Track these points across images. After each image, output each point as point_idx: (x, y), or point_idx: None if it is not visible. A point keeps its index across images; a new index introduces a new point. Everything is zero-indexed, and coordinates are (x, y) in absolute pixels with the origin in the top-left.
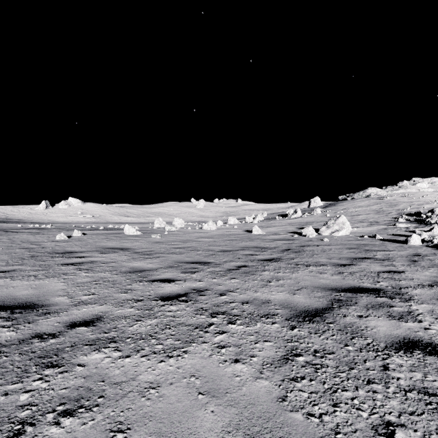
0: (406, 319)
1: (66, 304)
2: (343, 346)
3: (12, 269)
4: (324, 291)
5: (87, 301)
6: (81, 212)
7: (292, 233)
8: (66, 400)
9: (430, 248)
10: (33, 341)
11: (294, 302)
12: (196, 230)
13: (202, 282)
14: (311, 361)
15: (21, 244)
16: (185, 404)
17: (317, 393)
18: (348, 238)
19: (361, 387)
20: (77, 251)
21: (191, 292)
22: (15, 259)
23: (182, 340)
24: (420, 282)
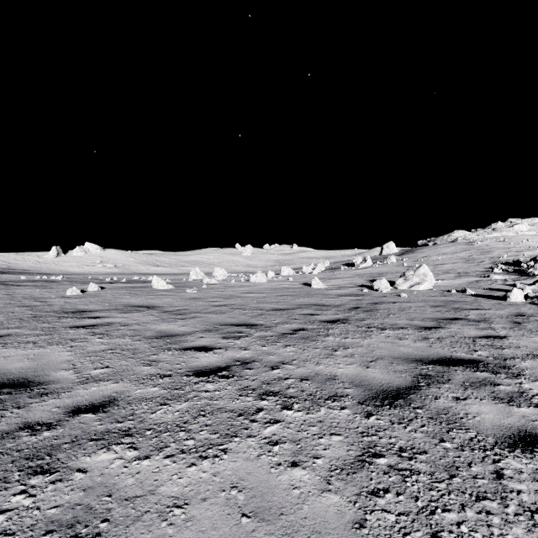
0: (518, 402)
1: (70, 382)
2: (438, 442)
3: (7, 333)
4: (406, 363)
5: (98, 377)
6: (101, 261)
7: (361, 286)
8: (55, 525)
9: (535, 306)
10: (20, 434)
11: (368, 378)
12: (242, 284)
13: (249, 350)
14: (397, 465)
15: (22, 301)
16: (223, 532)
17: (408, 514)
18: (431, 293)
19: (469, 506)
20: (92, 310)
21: (234, 364)
22: (12, 320)
23: (221, 433)
24: (529, 352)
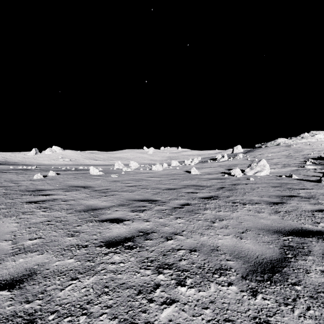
0: None
1: (4, 253)
2: None
3: None
4: (269, 234)
5: (29, 248)
6: (62, 157)
7: (222, 173)
8: None
9: None
10: None
11: (244, 249)
12: (147, 171)
13: (149, 222)
14: None
15: (3, 183)
16: None
17: None
18: (269, 177)
19: None
20: (46, 189)
21: (137, 235)
22: None
23: (119, 318)
24: None
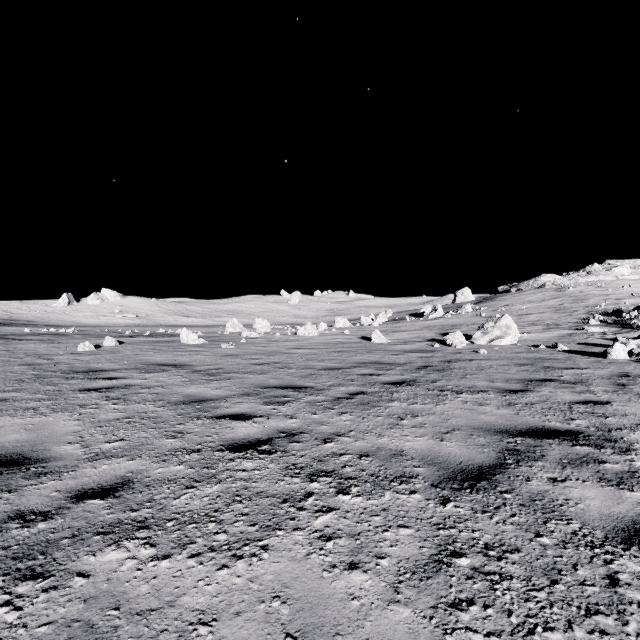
0: (630, 485)
1: (75, 458)
2: (533, 537)
3: (2, 398)
4: (488, 434)
5: (110, 452)
6: (120, 310)
7: (431, 340)
8: None
9: None
10: (9, 526)
11: (443, 453)
12: (288, 337)
13: (296, 419)
14: (482, 567)
15: (24, 358)
16: None
17: (499, 634)
18: (515, 349)
19: (578, 622)
20: (107, 369)
21: (277, 437)
22: (10, 381)
23: (260, 524)
24: (639, 421)
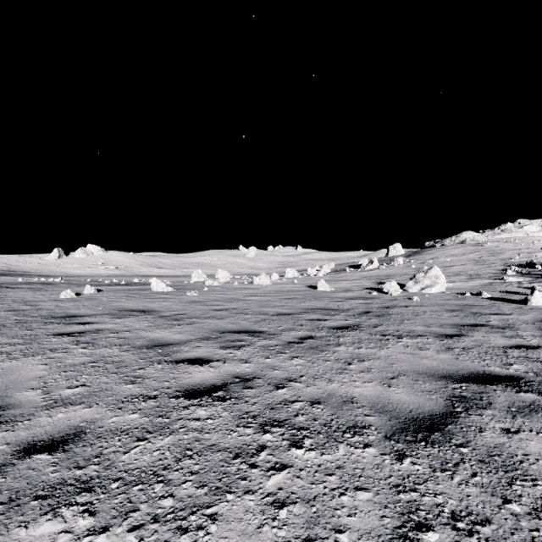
0: None
1: (33, 406)
2: (501, 503)
3: None
4: (433, 380)
5: (69, 399)
6: (103, 262)
7: (369, 289)
8: None
9: None
10: None
11: (392, 401)
12: (245, 286)
13: (250, 364)
14: None
15: (11, 305)
16: None
17: None
18: (444, 296)
19: None
20: (83, 314)
21: (232, 382)
22: None
23: (209, 486)
24: None
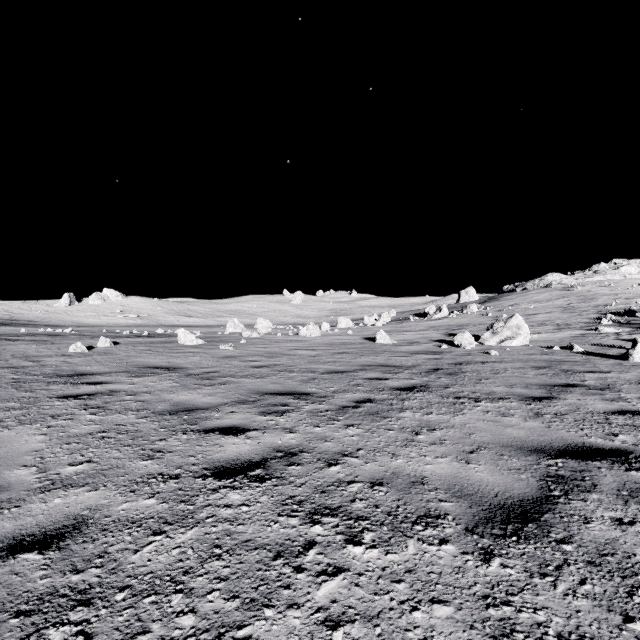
0: None
1: (25, 488)
2: (621, 622)
3: None
4: (522, 454)
5: (70, 479)
6: (121, 310)
7: (438, 341)
8: None
9: None
10: None
11: (472, 481)
12: (290, 338)
13: (296, 433)
14: None
15: (9, 360)
16: None
17: None
18: (527, 350)
19: None
20: (94, 372)
21: (273, 457)
22: None
23: (242, 597)
24: None
